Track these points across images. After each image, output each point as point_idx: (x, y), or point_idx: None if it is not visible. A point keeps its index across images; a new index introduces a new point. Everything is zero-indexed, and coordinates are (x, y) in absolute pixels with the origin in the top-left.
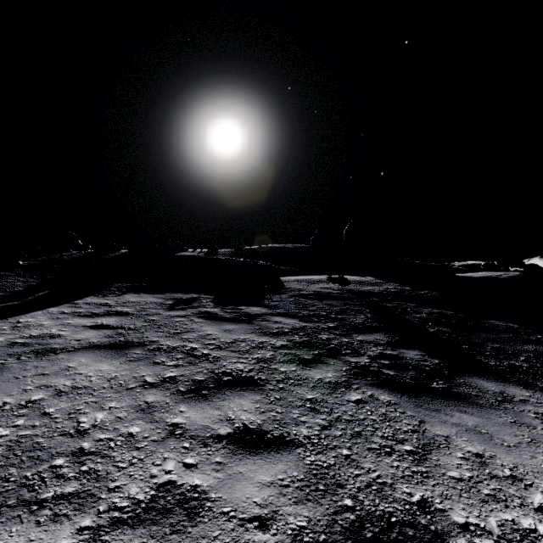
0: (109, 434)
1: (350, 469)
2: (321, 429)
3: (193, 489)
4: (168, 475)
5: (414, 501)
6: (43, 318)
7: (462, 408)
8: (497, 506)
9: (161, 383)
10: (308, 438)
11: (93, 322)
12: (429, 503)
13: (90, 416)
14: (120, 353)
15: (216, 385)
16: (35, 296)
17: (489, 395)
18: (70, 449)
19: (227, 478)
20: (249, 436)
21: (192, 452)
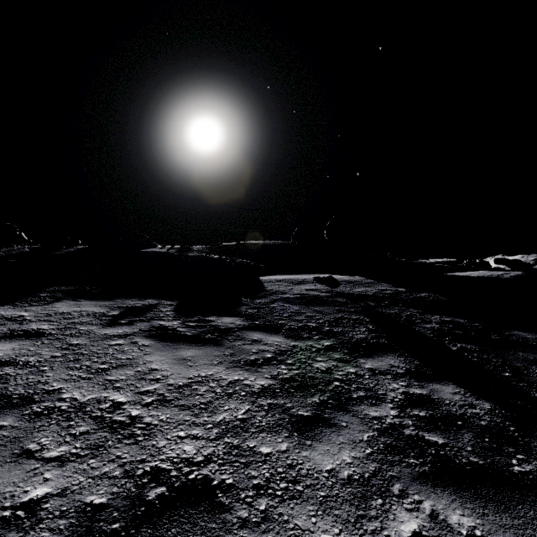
0: None
1: None
2: None
3: None
4: None
5: None
6: None
7: None
8: None
9: None
10: None
11: None
12: None
13: None
14: None
15: (127, 523)
16: None
17: None
18: None
19: None
20: None
21: None
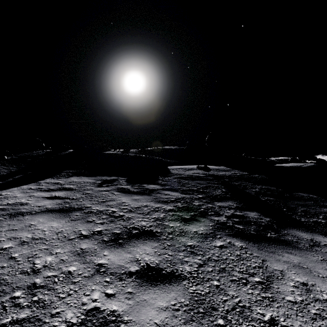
0: (54, 272)
1: (220, 296)
2: (198, 267)
3: (111, 313)
4: (94, 303)
5: (266, 320)
6: (17, 192)
7: (289, 250)
8: (323, 322)
9: (92, 235)
10: (190, 273)
11: (49, 195)
12: (277, 321)
13: (42, 259)
14: (65, 215)
15: (128, 236)
16: (13, 178)
17: (304, 241)
18: (26, 284)
19: (136, 305)
20: (150, 272)
21: (111, 285)
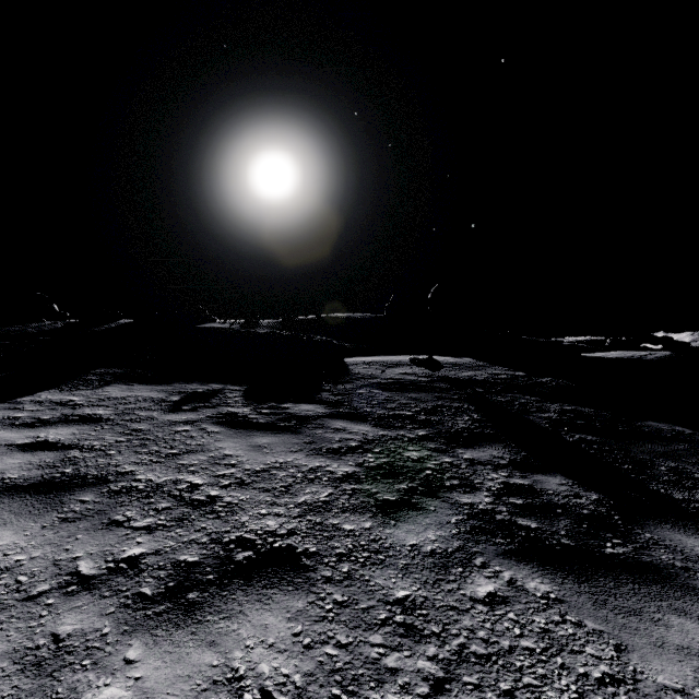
0: None
1: None
2: (430, 693)
3: None
4: None
5: None
6: None
7: (676, 603)
8: None
9: (108, 575)
10: None
11: (31, 437)
12: None
13: None
14: (50, 502)
15: (220, 575)
16: None
17: None
18: None
19: None
20: None
21: None
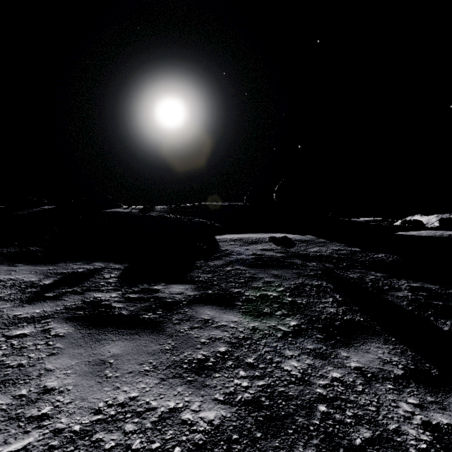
0: None
1: None
2: None
3: None
4: None
5: None
6: None
7: None
8: None
9: None
10: None
11: None
12: None
13: None
14: None
15: None
16: None
17: None
18: None
19: None
20: None
21: None
